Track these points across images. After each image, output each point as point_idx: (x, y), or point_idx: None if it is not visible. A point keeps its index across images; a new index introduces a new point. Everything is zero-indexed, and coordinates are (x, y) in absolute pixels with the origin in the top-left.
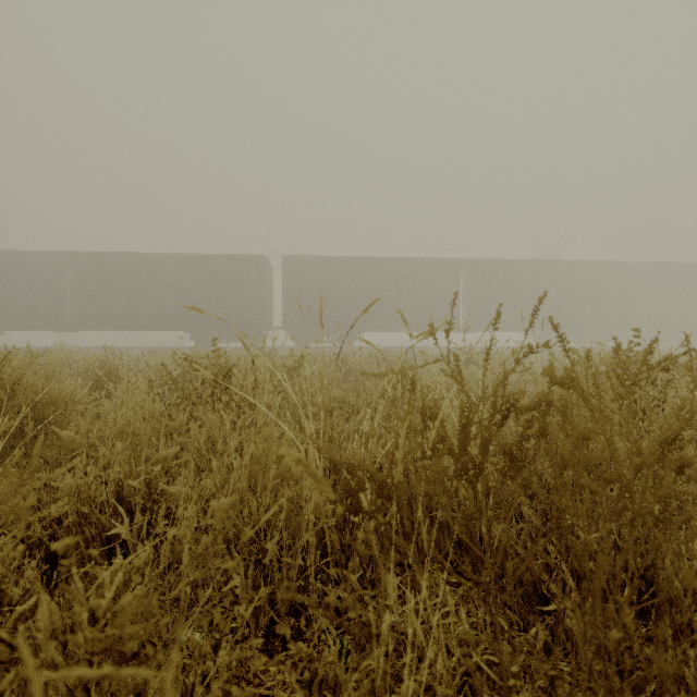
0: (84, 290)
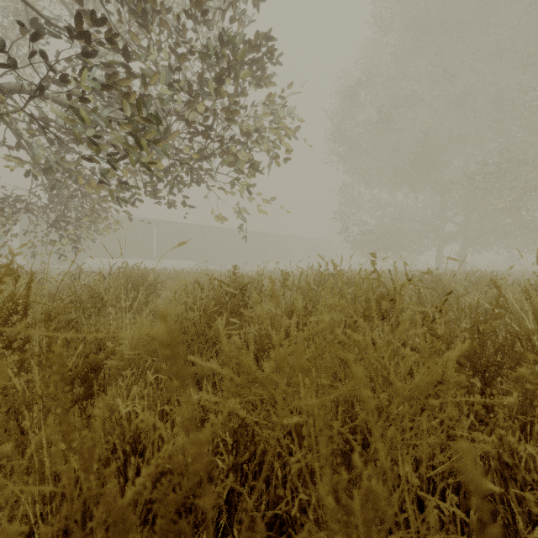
0: None
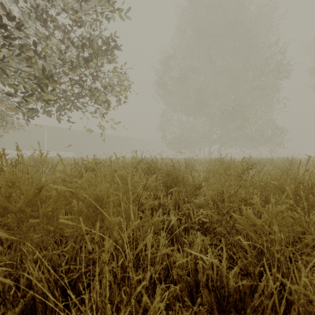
0: None
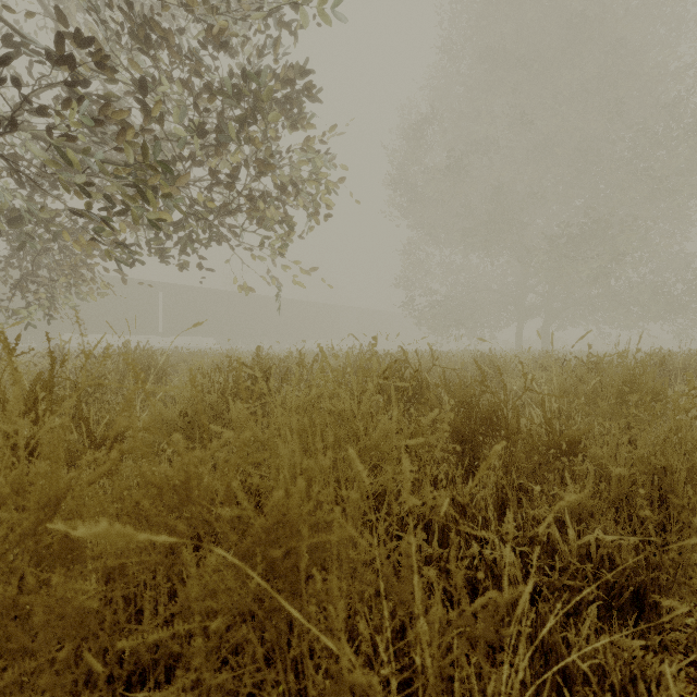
0: None
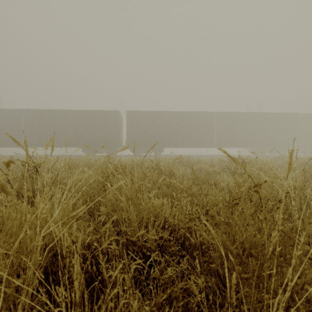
0: (30, 127)
